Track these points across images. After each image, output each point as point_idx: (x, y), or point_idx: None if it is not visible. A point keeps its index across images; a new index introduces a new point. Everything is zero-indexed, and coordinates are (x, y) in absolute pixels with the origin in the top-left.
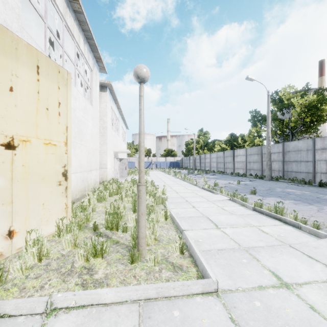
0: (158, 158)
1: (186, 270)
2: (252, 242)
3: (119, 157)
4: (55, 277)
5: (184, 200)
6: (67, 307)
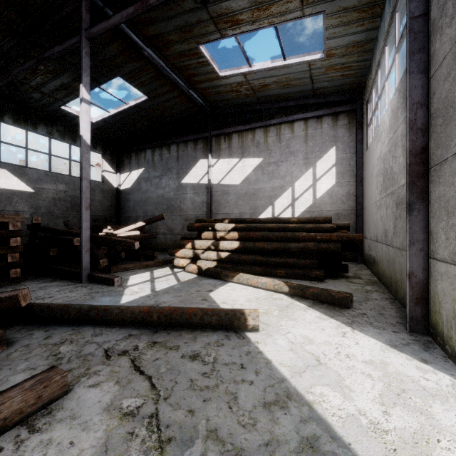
0: None
1: None
2: None
3: None
4: None
5: None
6: None
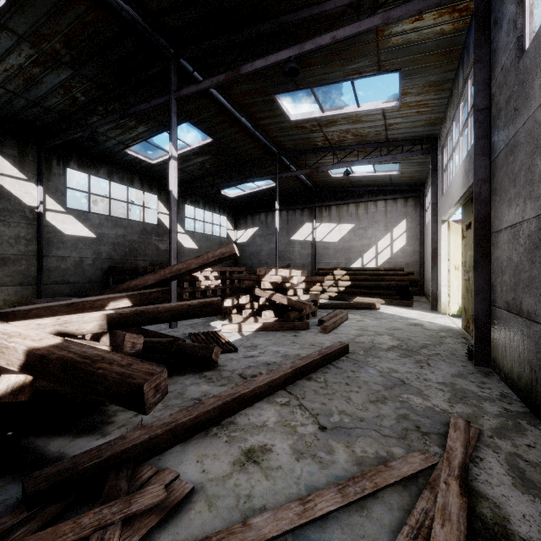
0: None
1: None
2: None
3: None
4: None
5: None
6: None
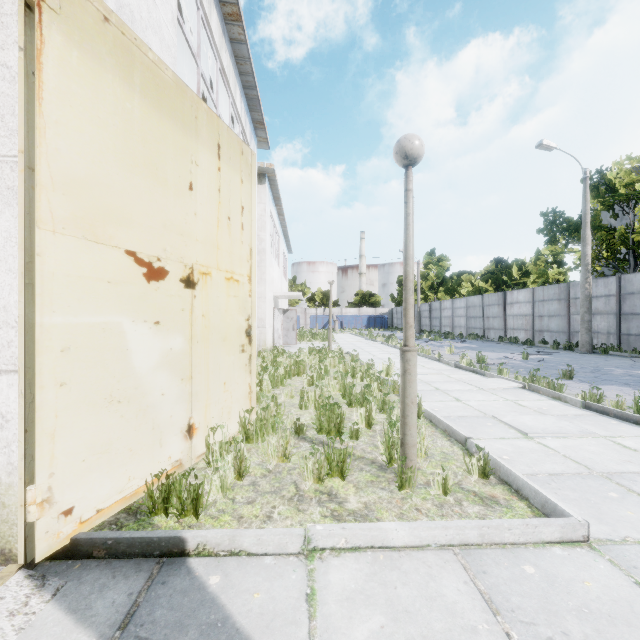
0: (343, 310)
1: (508, 505)
2: (611, 464)
3: (280, 306)
4: (281, 503)
5: (430, 386)
6: (333, 548)
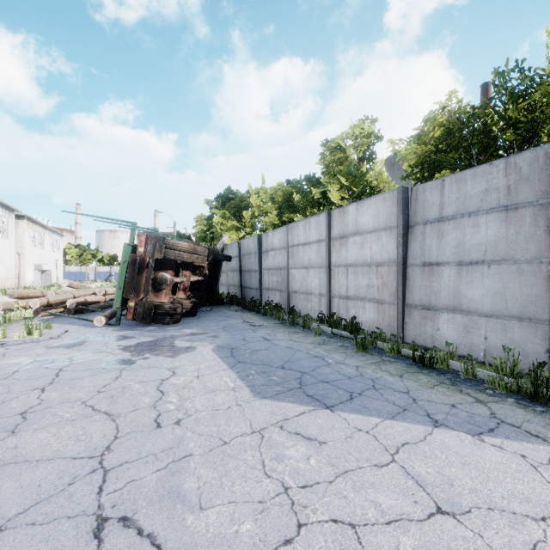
0: None
1: None
2: None
3: (45, 268)
4: None
5: None
6: None
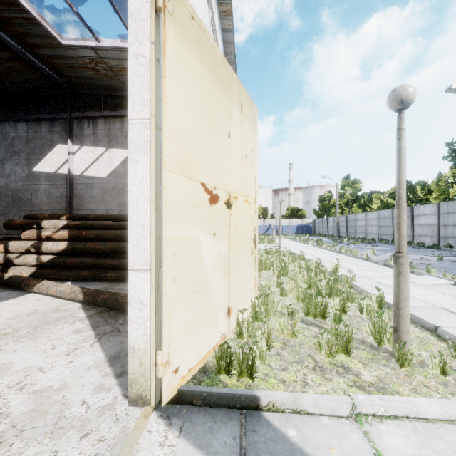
0: (278, 220)
1: None
2: None
3: None
4: (308, 372)
5: (373, 281)
6: (374, 414)
